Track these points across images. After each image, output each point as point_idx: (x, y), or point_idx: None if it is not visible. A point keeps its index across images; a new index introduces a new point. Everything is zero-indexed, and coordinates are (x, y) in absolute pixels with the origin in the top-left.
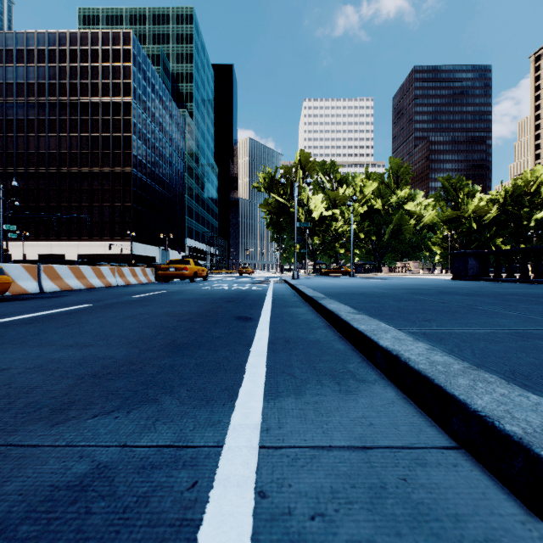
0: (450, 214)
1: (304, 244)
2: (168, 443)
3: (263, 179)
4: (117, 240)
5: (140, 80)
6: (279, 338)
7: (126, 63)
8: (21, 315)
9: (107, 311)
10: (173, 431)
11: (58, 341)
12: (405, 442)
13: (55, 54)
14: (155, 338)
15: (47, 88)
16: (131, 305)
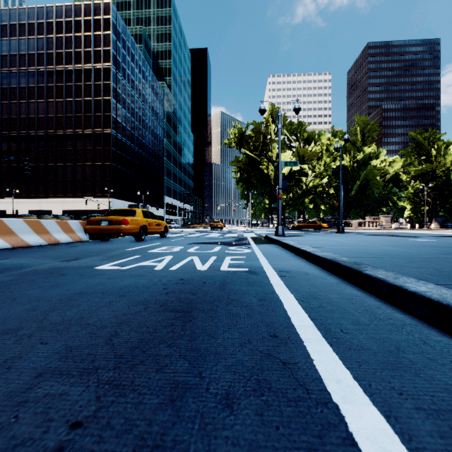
0: (425, 167)
1: (273, 200)
2: None
3: (234, 135)
4: (98, 197)
5: (119, 48)
6: None
7: (106, 31)
8: None
9: None
10: None
11: None
12: None
13: (43, 27)
14: None
15: (36, 58)
16: None
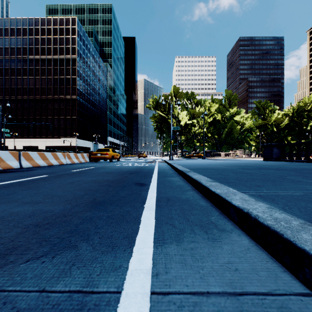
0: (261, 122)
1: (175, 140)
2: (78, 288)
3: (152, 102)
4: (68, 138)
5: (81, 45)
6: (163, 197)
7: (73, 35)
8: (4, 181)
9: (57, 179)
10: (84, 276)
11: (20, 199)
12: (268, 288)
13: (32, 31)
14: (83, 198)
15: (28, 50)
16: (72, 175)
